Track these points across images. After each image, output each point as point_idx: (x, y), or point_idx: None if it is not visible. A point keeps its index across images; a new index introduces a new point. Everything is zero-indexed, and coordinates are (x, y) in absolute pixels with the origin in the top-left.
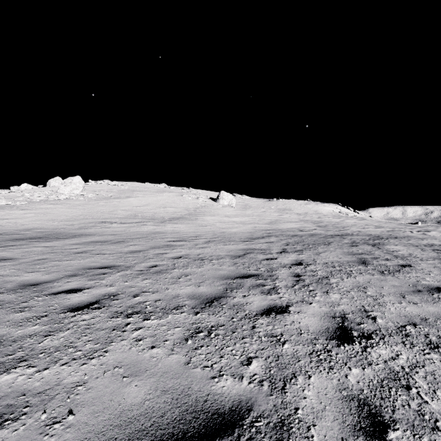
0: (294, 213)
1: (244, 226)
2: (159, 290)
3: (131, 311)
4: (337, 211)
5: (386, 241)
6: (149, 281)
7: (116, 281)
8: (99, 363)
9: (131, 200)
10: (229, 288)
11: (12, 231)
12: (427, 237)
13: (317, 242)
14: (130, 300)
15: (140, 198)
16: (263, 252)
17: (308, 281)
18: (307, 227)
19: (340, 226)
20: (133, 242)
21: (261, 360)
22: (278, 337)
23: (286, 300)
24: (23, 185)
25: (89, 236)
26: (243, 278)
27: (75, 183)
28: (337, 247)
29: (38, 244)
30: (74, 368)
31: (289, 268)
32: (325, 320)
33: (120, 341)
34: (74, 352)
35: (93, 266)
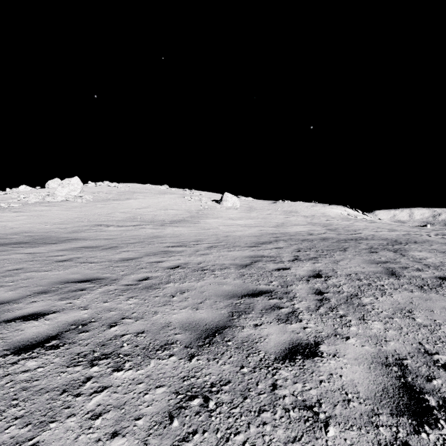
0: (301, 216)
1: (249, 229)
2: (145, 315)
3: (99, 353)
4: (346, 213)
5: (407, 246)
6: (135, 301)
7: (94, 301)
8: None
9: (131, 202)
10: (236, 312)
11: None
12: None
13: (331, 247)
14: (103, 333)
15: (141, 199)
16: (273, 260)
17: (334, 301)
18: (317, 231)
19: (351, 229)
20: (127, 247)
21: None
22: (314, 409)
23: (312, 333)
24: (21, 187)
25: (81, 241)
26: (252, 296)
27: (73, 184)
28: (356, 254)
29: (20, 250)
30: None
31: (307, 281)
32: (376, 370)
33: (66, 419)
34: None
35: (72, 278)
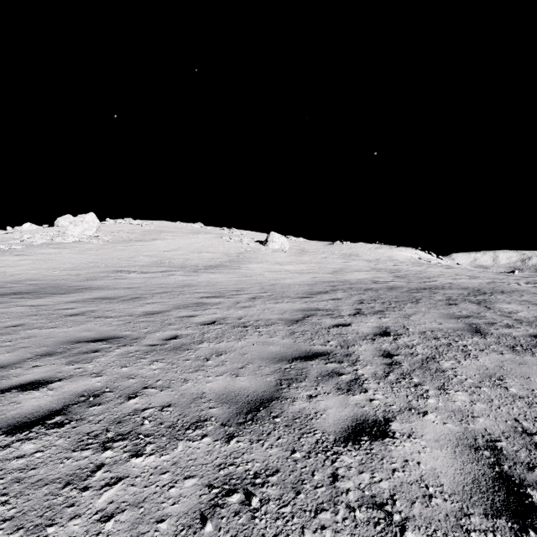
0: (363, 260)
1: (300, 276)
2: (172, 384)
3: (113, 433)
4: (417, 257)
5: (493, 297)
6: (161, 365)
7: (109, 365)
8: None
9: (158, 244)
10: (285, 379)
11: None
12: None
13: (400, 298)
14: (120, 406)
15: (169, 240)
16: (330, 314)
17: (407, 365)
18: (382, 278)
19: (424, 276)
20: (152, 298)
21: None
22: (386, 507)
23: (381, 407)
24: (25, 225)
25: (96, 290)
26: (306, 359)
27: (87, 222)
28: (431, 306)
29: (22, 302)
30: None
31: (372, 341)
32: (463, 455)
33: (68, 521)
34: None
35: (84, 337)
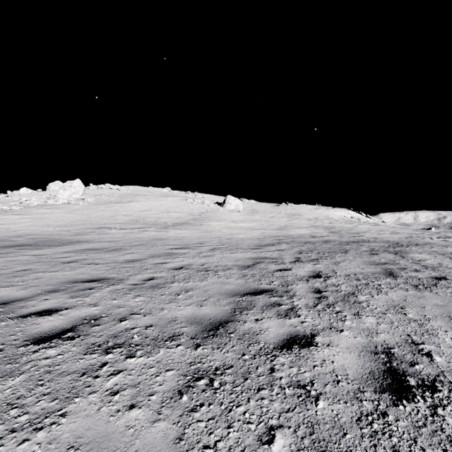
0: (304, 219)
1: (252, 232)
2: (152, 311)
3: (112, 343)
4: (349, 216)
5: (408, 249)
6: (142, 299)
7: (103, 299)
8: (47, 439)
9: (133, 205)
10: (238, 308)
11: (2, 238)
12: (450, 244)
13: (332, 249)
14: (114, 326)
15: (143, 202)
16: (275, 261)
17: (332, 299)
18: (319, 233)
19: (354, 232)
20: (131, 249)
21: (288, 432)
22: (307, 387)
23: (309, 326)
24: (22, 189)
25: (85, 243)
26: (254, 294)
27: (75, 187)
28: (356, 256)
29: (26, 252)
30: (7, 451)
31: (307, 281)
32: (365, 357)
33: (88, 395)
34: (16, 416)
35: (80, 278)
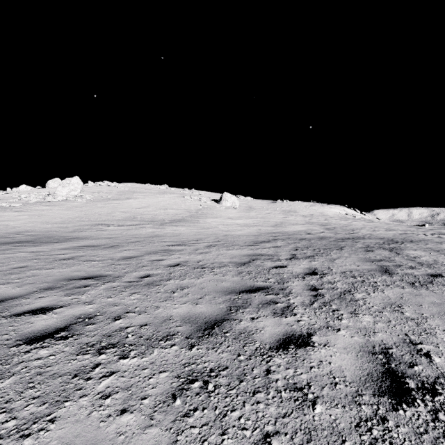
0: (299, 215)
1: (248, 228)
2: (147, 309)
3: (106, 343)
4: (344, 213)
5: (403, 245)
6: (138, 296)
7: (98, 296)
8: None
9: (131, 202)
10: (234, 306)
11: (1, 235)
12: (444, 240)
13: (328, 246)
14: (109, 325)
15: (141, 199)
16: (271, 258)
17: (328, 296)
18: (315, 230)
19: (349, 228)
20: (128, 246)
21: (285, 439)
22: (304, 390)
23: (306, 325)
24: (21, 187)
25: (82, 240)
26: (250, 292)
27: (73, 184)
28: (352, 252)
29: (23, 249)
30: None
31: (303, 278)
32: (363, 358)
33: (79, 398)
34: (4, 422)
35: (76, 276)
